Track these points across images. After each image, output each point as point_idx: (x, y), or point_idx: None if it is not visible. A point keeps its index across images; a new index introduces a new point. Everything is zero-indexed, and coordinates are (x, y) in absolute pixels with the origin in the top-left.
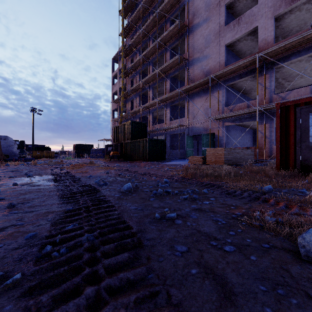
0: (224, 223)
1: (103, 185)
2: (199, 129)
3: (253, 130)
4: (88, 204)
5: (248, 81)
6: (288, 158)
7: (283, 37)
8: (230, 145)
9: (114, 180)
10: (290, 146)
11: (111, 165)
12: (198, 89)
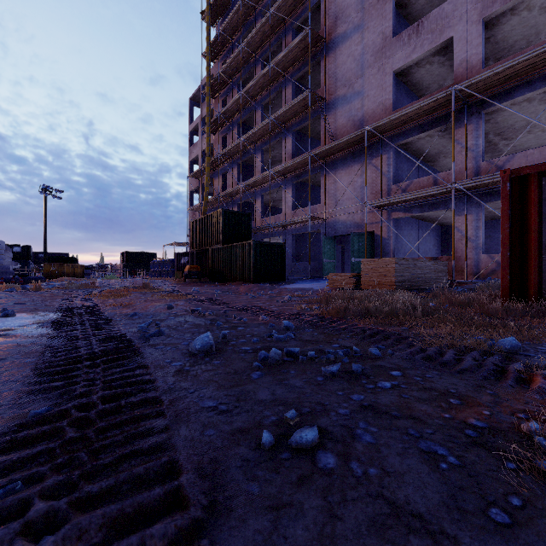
0: (455, 465)
1: (153, 335)
2: (346, 225)
3: (442, 227)
4: (93, 395)
5: (434, 137)
6: (525, 278)
7: (498, 59)
8: (402, 253)
9: (180, 323)
10: (531, 255)
11: (184, 291)
12: (344, 153)
